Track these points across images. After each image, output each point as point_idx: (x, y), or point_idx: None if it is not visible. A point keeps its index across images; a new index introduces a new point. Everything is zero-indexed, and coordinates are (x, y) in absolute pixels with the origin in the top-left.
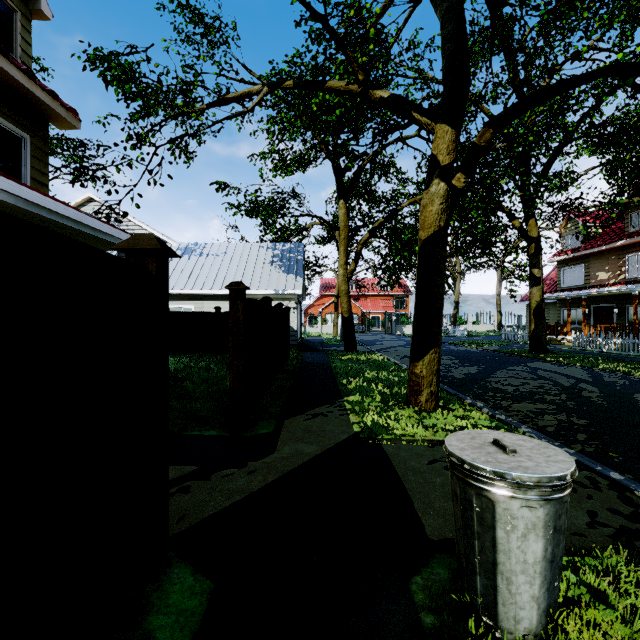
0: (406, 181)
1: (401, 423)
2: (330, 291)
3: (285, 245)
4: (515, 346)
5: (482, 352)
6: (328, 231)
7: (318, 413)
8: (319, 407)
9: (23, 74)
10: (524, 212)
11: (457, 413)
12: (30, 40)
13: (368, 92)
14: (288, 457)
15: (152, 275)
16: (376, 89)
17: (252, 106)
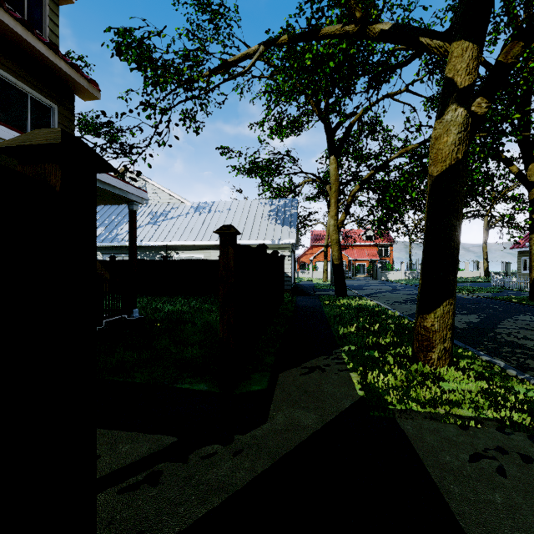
0: (392, 138)
1: (414, 387)
2: (319, 242)
3: (280, 201)
4: (510, 293)
5: (475, 299)
6: (319, 187)
7: (314, 366)
8: (315, 358)
9: (47, 48)
10: (523, 157)
11: (477, 374)
12: (58, 22)
13: (366, 28)
14: (282, 430)
15: (55, 192)
16: (375, 23)
17: (249, 66)
